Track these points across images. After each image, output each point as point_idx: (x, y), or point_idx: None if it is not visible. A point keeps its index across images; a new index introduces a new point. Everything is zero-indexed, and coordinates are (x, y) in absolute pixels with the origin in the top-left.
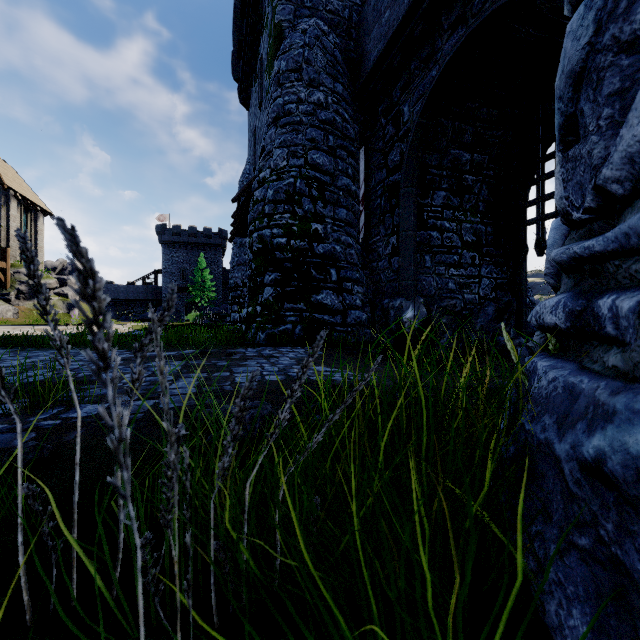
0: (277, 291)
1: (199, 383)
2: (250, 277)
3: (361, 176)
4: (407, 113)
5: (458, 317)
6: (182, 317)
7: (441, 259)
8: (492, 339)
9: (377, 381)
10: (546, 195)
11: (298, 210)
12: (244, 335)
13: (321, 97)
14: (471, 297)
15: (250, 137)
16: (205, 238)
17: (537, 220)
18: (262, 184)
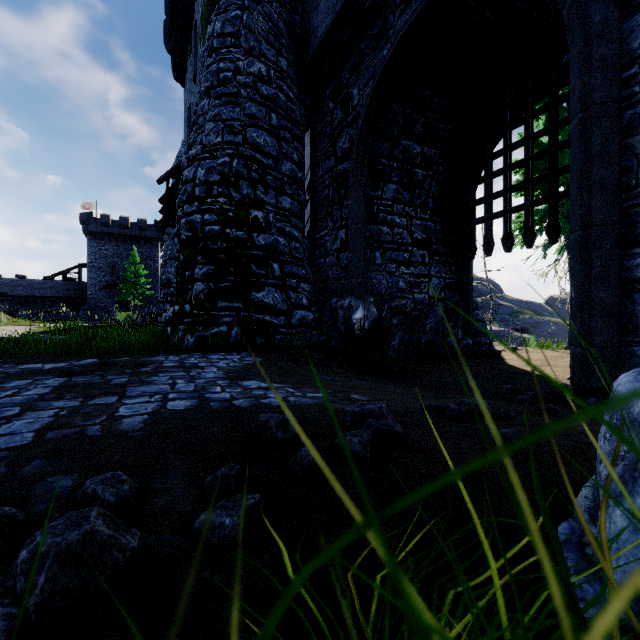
0: (210, 287)
1: (51, 421)
2: (178, 270)
3: (307, 162)
4: (357, 96)
5: (409, 318)
6: (112, 317)
7: (392, 256)
8: (441, 340)
9: (324, 403)
10: (495, 193)
11: (235, 194)
12: (169, 339)
13: (262, 69)
14: (421, 297)
15: (186, 117)
16: (139, 230)
17: (486, 219)
18: (192, 162)
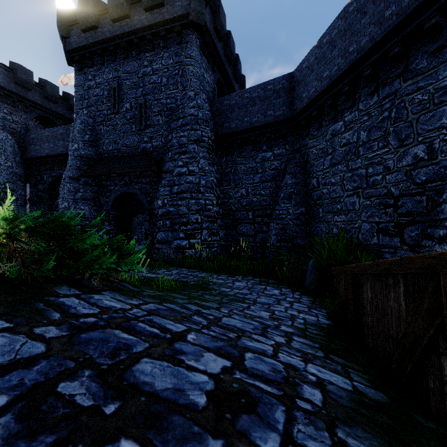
0: None
1: None
2: None
3: (28, 192)
4: (46, 178)
5: None
6: None
7: None
8: None
9: None
10: None
11: (3, 203)
12: None
13: (11, 164)
14: None
15: None
16: None
17: None
18: None
